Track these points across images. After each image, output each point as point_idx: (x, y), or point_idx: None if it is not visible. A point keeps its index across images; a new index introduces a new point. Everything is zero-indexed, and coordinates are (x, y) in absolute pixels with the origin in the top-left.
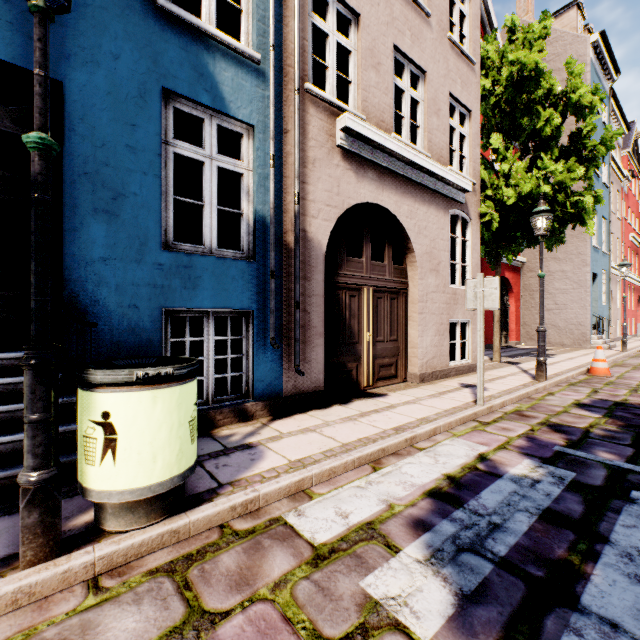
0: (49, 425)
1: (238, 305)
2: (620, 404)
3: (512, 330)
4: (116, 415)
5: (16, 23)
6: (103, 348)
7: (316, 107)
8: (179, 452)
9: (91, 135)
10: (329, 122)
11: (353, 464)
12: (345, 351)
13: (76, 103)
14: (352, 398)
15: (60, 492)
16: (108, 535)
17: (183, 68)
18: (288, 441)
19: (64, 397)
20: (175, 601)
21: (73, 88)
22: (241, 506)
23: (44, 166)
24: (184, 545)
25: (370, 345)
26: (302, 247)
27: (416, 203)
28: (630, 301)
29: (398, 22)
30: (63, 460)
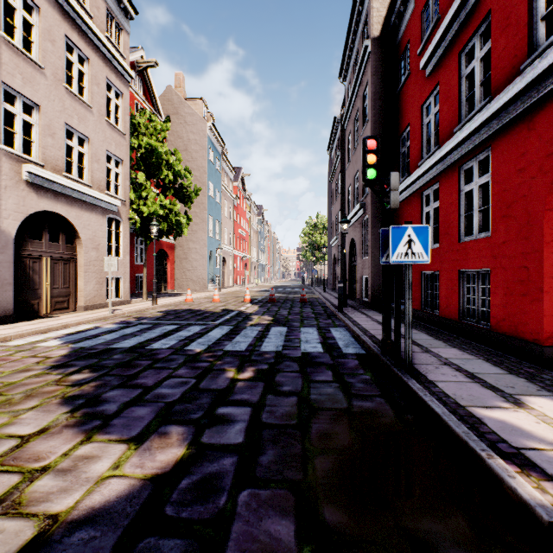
0: None
1: None
2: (177, 310)
3: (169, 282)
4: None
5: None
6: None
7: (8, 157)
8: None
9: None
10: (17, 165)
11: (33, 333)
12: (30, 294)
13: None
14: (35, 319)
15: None
16: None
17: None
18: None
19: None
20: None
21: None
22: None
23: None
24: None
25: (49, 290)
26: None
27: (82, 211)
28: (240, 266)
29: (69, 110)
30: None
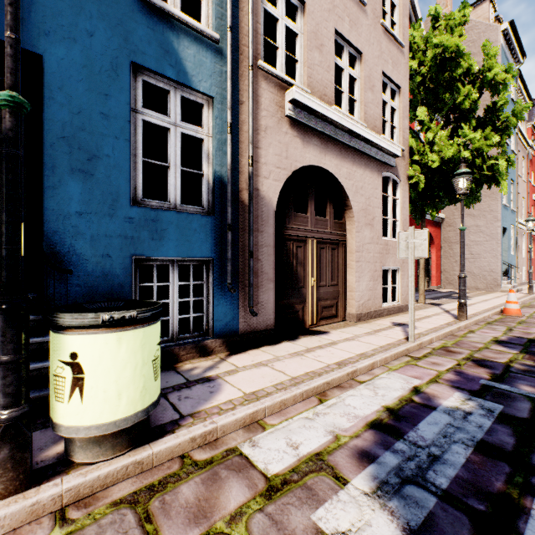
0: (19, 366)
1: (199, 254)
2: (534, 341)
3: (433, 276)
4: (83, 356)
5: (0, 2)
6: (79, 292)
7: (267, 82)
8: (143, 389)
9: (68, 103)
10: (279, 95)
11: (301, 396)
12: (292, 294)
13: (55, 74)
14: (299, 335)
15: (30, 428)
16: (77, 466)
17: (151, 45)
18: (243, 375)
19: (44, 336)
20: (136, 534)
21: (52, 61)
22: (200, 437)
23: (15, 123)
24: (147, 475)
25: (314, 289)
26: (255, 204)
27: (354, 166)
28: (533, 251)
29: (338, 9)
30: (41, 393)
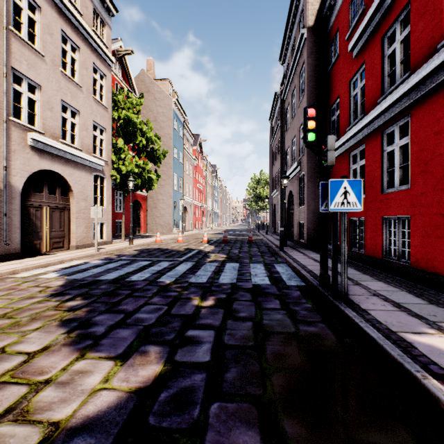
0: None
1: None
2: (149, 248)
3: (142, 227)
4: None
5: None
6: None
7: (16, 127)
8: None
9: None
10: (24, 133)
11: (36, 267)
12: (33, 236)
13: None
14: (37, 256)
15: None
16: None
17: None
18: (5, 266)
19: None
20: None
21: None
22: None
23: None
24: None
25: (48, 233)
26: (8, 189)
27: (74, 170)
28: (198, 213)
29: (64, 89)
30: None
